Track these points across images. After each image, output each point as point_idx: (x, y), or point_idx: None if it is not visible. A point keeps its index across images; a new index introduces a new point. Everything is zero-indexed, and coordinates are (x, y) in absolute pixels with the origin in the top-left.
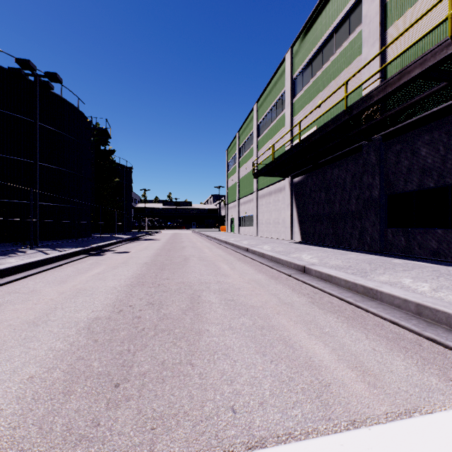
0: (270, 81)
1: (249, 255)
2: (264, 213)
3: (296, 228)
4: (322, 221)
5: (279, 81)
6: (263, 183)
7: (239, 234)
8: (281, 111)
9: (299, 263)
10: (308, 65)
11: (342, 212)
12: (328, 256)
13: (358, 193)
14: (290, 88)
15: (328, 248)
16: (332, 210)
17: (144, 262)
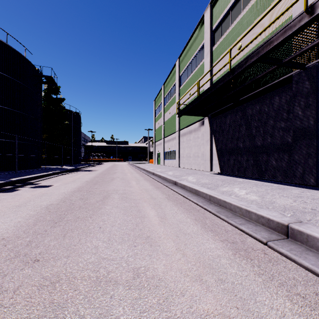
0: (191, 38)
1: (179, 190)
2: (185, 148)
3: (215, 161)
4: (242, 154)
5: (198, 36)
6: (184, 123)
7: (164, 166)
8: (200, 62)
9: (269, 215)
10: (227, 15)
11: (266, 145)
12: (267, 191)
13: (285, 125)
14: (209, 39)
15: (254, 181)
16: (253, 143)
17: (48, 204)
